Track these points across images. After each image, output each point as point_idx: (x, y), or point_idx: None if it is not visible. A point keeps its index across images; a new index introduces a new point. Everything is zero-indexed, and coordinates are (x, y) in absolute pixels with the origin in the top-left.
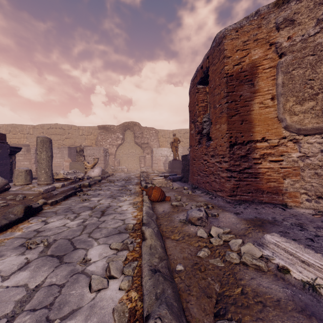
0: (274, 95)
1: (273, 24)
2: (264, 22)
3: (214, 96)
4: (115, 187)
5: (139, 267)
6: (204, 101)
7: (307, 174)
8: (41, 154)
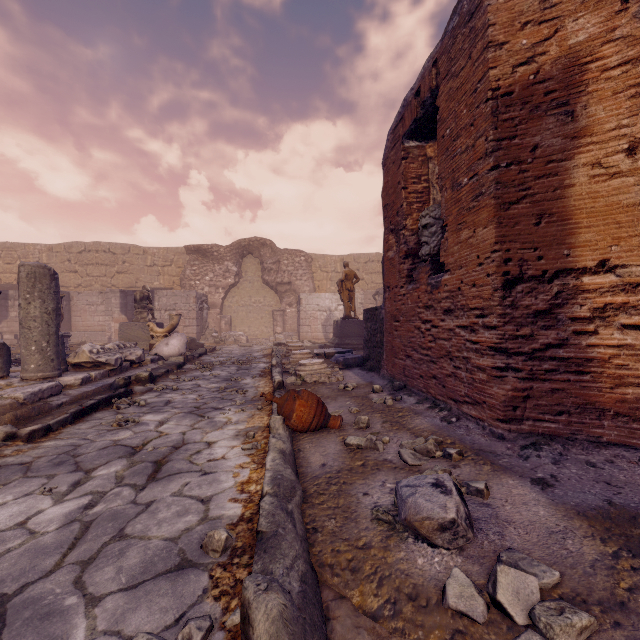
0: (637, 139)
1: None
2: None
3: (455, 157)
4: (212, 384)
5: None
6: (421, 178)
7: None
8: (29, 306)
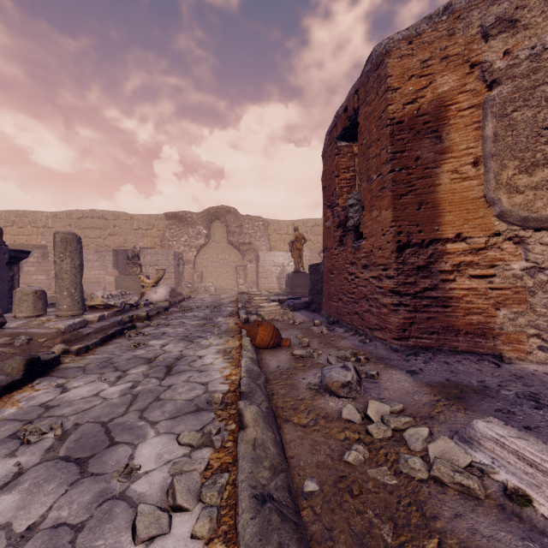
0: (478, 156)
1: (476, 28)
2: (460, 25)
3: (369, 160)
4: (194, 321)
5: (231, 487)
6: (350, 169)
7: (541, 300)
8: (62, 262)
